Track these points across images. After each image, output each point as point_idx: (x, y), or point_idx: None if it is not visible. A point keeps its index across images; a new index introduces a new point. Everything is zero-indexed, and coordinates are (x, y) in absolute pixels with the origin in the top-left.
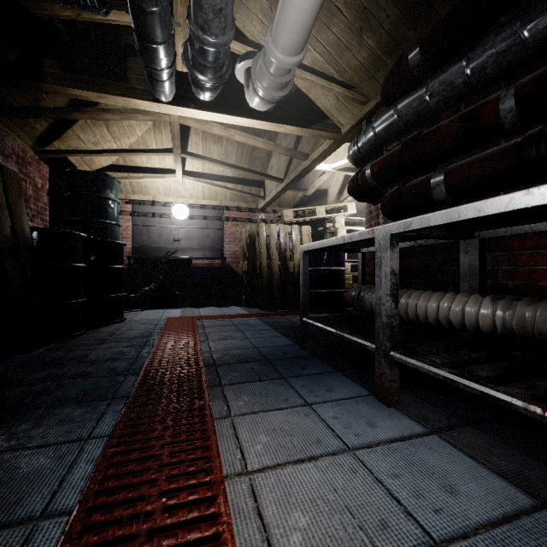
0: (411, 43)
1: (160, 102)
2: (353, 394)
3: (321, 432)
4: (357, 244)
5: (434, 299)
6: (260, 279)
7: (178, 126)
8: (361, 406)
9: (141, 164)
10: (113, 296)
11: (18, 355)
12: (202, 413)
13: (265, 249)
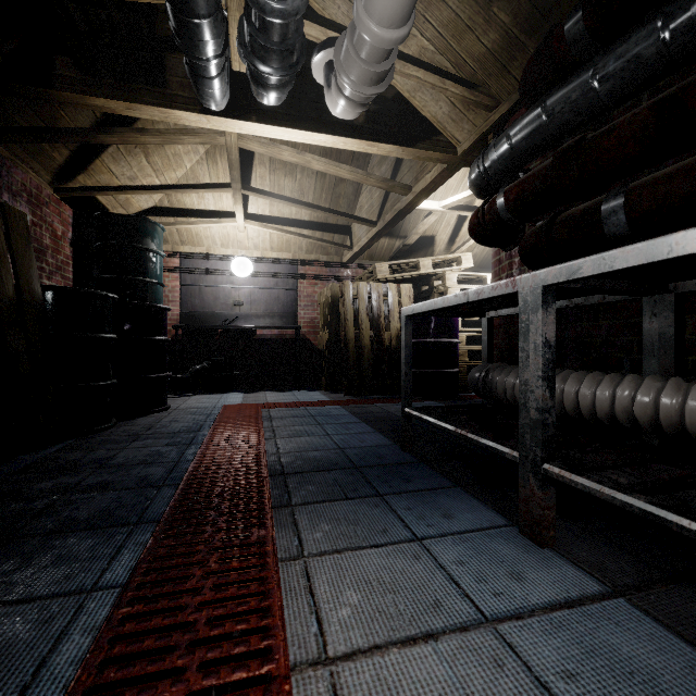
0: (564, 12)
1: (210, 114)
2: (483, 523)
3: (441, 587)
4: (483, 304)
5: (606, 384)
6: (345, 354)
7: (236, 150)
8: (498, 543)
9: (191, 206)
10: (153, 376)
11: (23, 456)
12: (261, 550)
13: (352, 316)
